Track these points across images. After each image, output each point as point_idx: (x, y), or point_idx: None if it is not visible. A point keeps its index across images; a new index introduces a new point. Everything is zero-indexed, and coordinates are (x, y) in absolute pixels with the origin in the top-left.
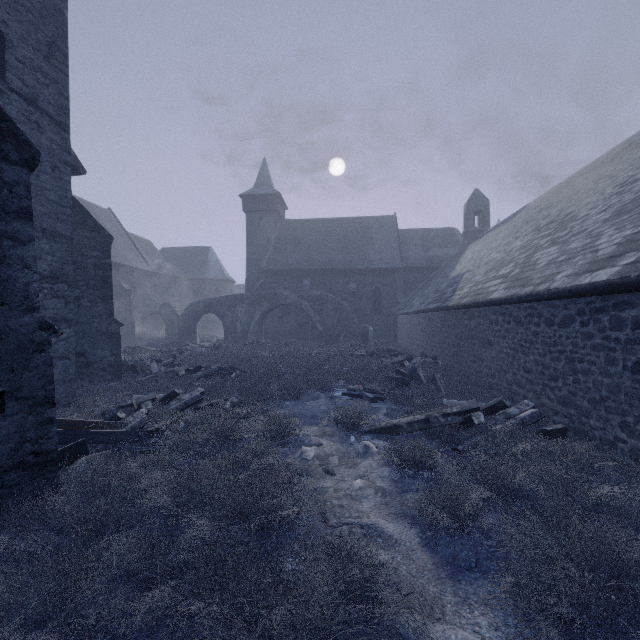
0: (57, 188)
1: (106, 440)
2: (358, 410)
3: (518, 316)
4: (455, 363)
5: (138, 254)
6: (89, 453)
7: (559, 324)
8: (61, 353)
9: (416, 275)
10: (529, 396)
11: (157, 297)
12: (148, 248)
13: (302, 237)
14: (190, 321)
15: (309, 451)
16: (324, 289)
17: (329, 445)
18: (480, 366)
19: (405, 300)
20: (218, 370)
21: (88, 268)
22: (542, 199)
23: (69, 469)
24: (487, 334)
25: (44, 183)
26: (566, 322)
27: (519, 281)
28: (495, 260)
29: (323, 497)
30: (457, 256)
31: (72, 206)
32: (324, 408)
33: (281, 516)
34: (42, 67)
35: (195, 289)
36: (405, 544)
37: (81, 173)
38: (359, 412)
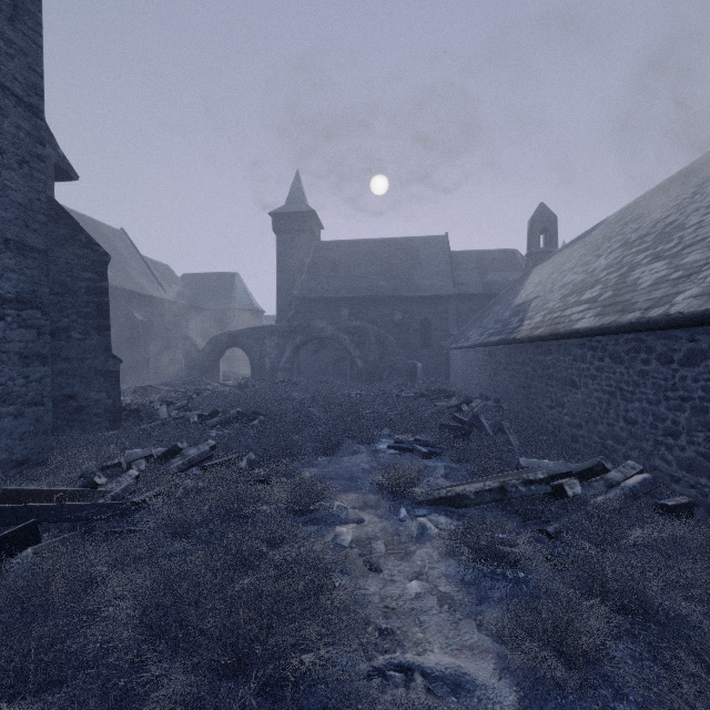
0: (26, 188)
1: (74, 517)
2: (409, 472)
3: (616, 351)
4: (525, 408)
5: (154, 280)
6: (47, 536)
7: (681, 361)
8: (32, 398)
9: (471, 303)
10: (633, 455)
11: (176, 329)
12: (166, 274)
13: (340, 260)
14: (212, 356)
15: (345, 533)
16: (365, 320)
17: (372, 522)
18: (559, 413)
19: (459, 332)
20: (238, 416)
21: (79, 293)
22: (625, 211)
23: (6, 567)
24: (570, 373)
25: (7, 181)
26: (693, 359)
27: (615, 306)
28: (573, 283)
29: (364, 613)
30: (520, 281)
31: (59, 217)
32: (365, 466)
33: (299, 660)
34: (5, 32)
35: (219, 320)
36: (493, 708)
37: (72, 178)
38: (411, 475)
